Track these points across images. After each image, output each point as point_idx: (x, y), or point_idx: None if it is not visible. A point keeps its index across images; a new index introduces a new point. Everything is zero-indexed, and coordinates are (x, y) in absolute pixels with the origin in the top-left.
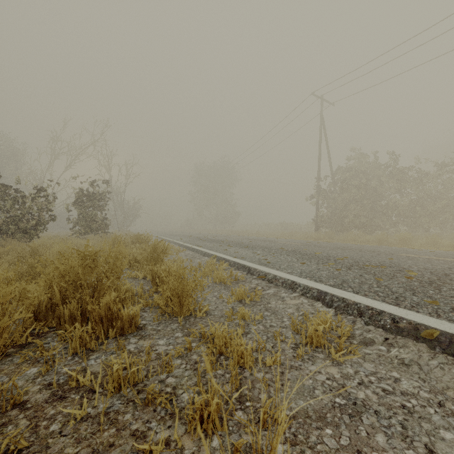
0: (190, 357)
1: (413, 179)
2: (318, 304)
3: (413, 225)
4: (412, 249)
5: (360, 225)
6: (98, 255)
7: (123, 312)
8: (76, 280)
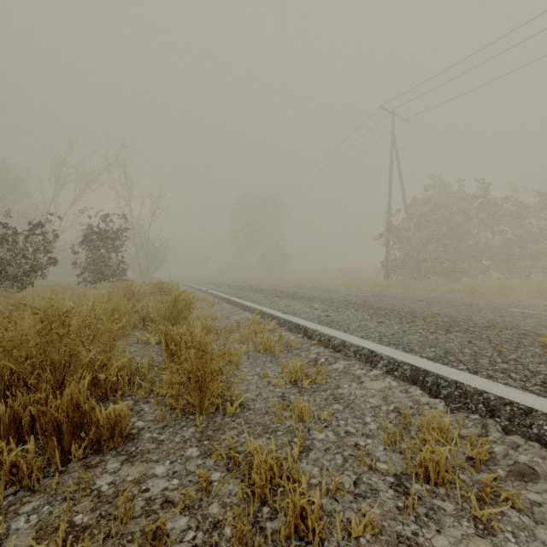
0: (206, 511)
1: (508, 213)
2: (416, 390)
3: (510, 270)
4: (518, 302)
5: (442, 271)
6: (70, 315)
7: (99, 414)
8: (32, 356)
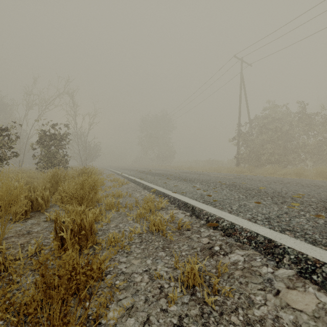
0: None
1: (319, 123)
2: None
3: (320, 161)
4: None
5: (275, 161)
6: None
7: None
8: None
